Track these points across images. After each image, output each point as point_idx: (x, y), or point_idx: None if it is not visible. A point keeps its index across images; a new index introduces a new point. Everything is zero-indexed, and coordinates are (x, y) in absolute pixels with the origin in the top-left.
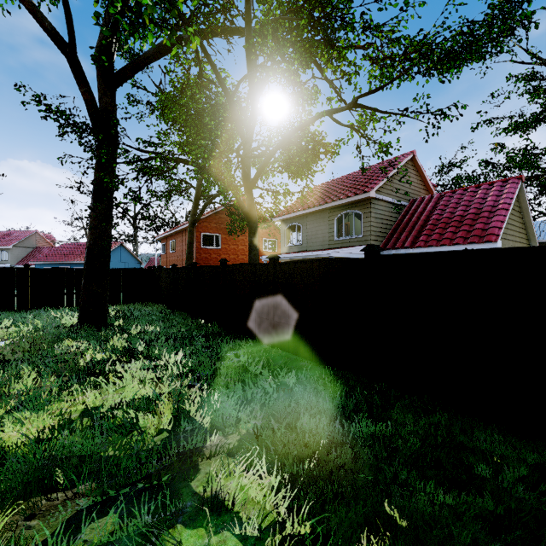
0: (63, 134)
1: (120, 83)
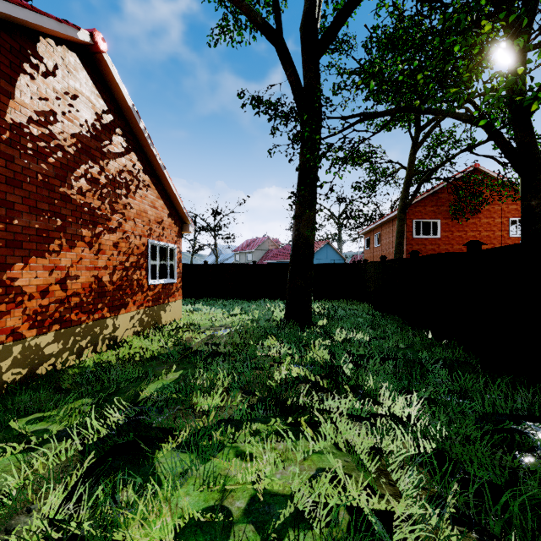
0: (273, 127)
1: (323, 50)
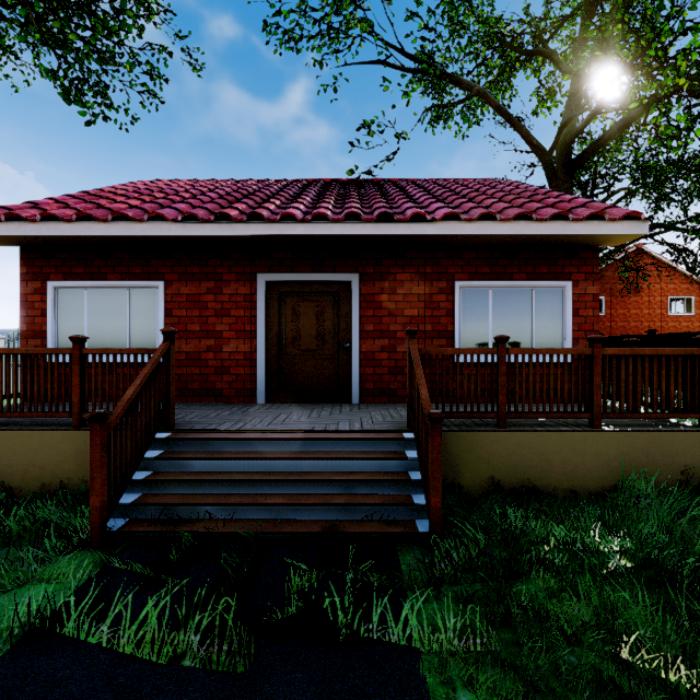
0: None
1: (579, 166)
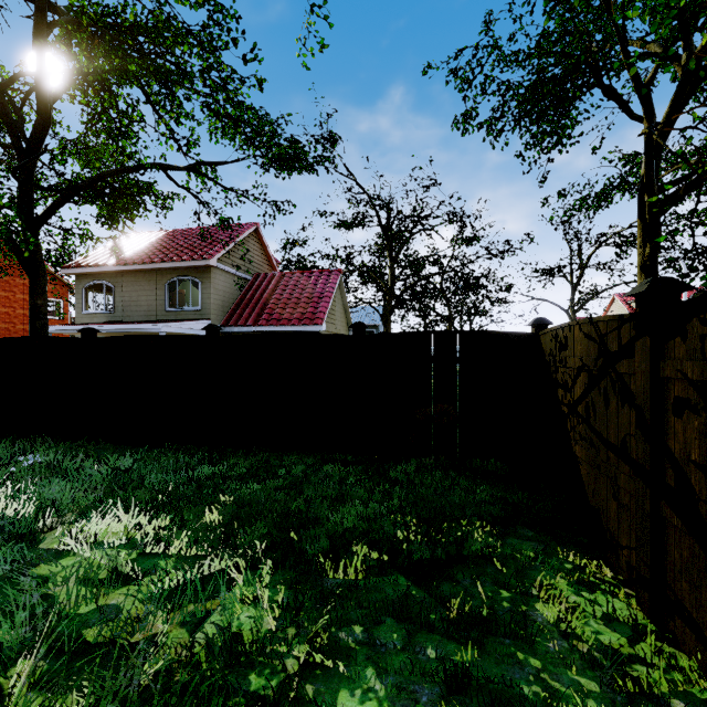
0: None
1: None
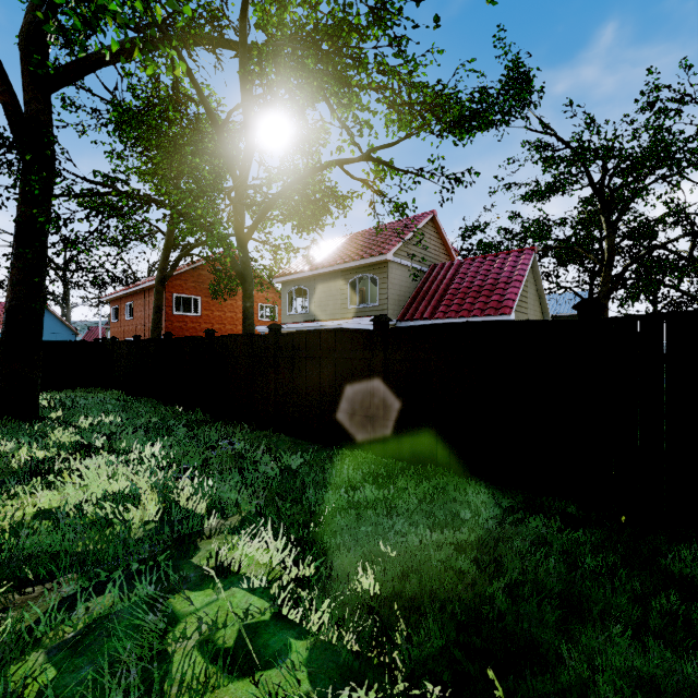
0: None
1: (59, 86)
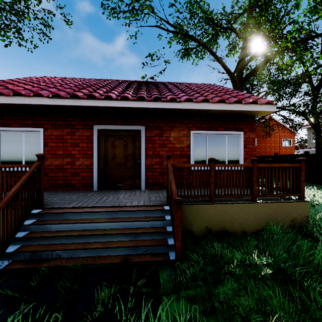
0: None
1: (246, 80)
